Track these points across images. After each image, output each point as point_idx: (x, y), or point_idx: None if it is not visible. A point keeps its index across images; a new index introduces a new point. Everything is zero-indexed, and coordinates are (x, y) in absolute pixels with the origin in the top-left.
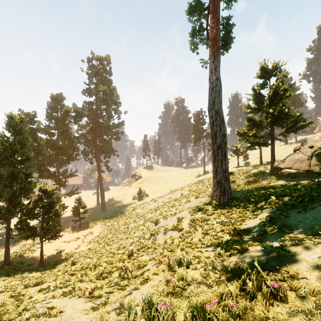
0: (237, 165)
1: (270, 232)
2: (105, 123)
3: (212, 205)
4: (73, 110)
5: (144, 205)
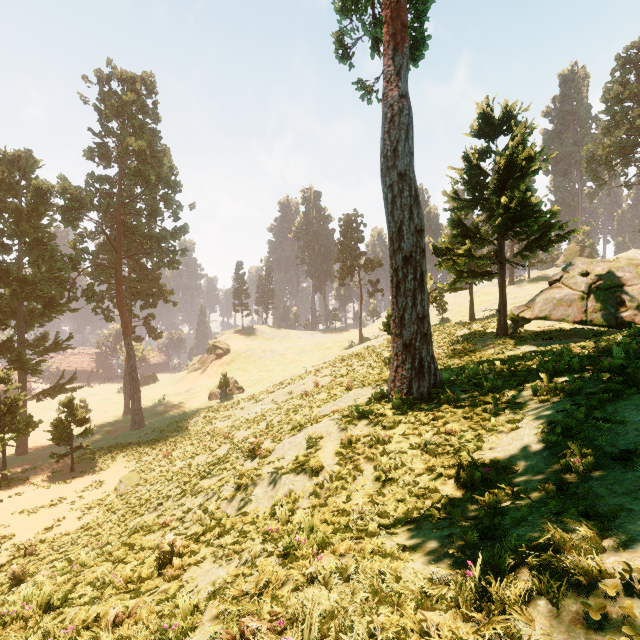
0: None
1: (590, 474)
2: (143, 227)
3: (392, 402)
4: (59, 191)
5: (233, 411)
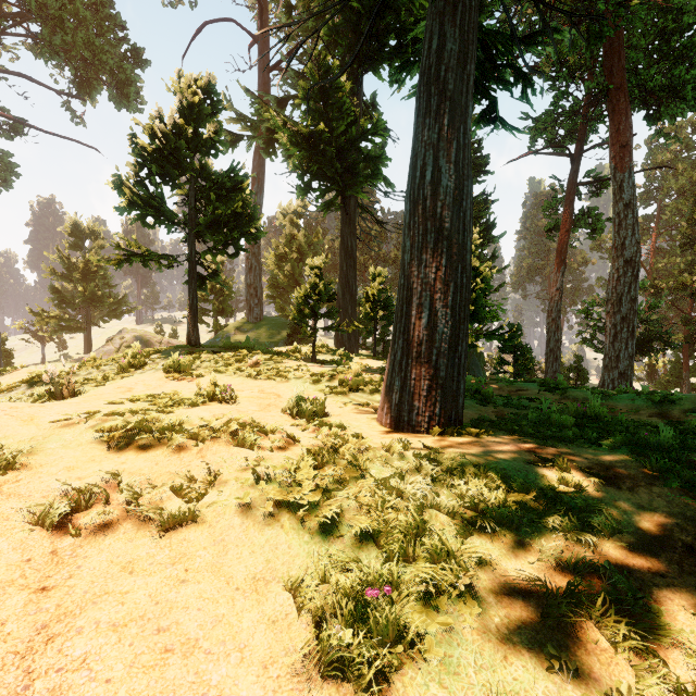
0: (42, 361)
1: None
2: None
3: None
4: None
5: None
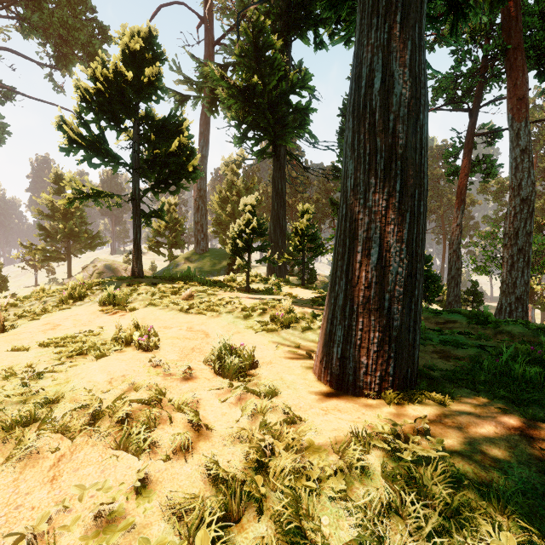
0: (35, 284)
1: None
2: None
3: None
4: None
5: None
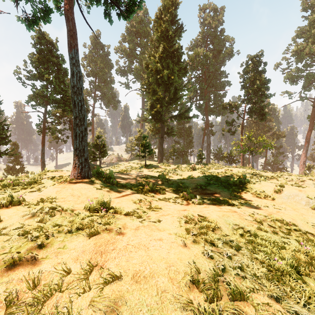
0: None
1: None
2: None
3: None
4: None
5: None
